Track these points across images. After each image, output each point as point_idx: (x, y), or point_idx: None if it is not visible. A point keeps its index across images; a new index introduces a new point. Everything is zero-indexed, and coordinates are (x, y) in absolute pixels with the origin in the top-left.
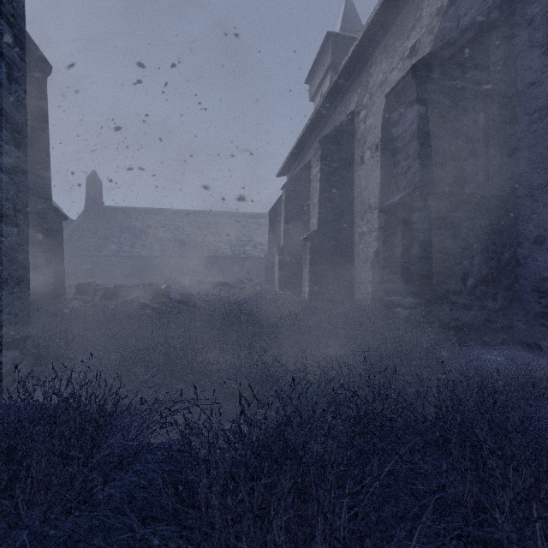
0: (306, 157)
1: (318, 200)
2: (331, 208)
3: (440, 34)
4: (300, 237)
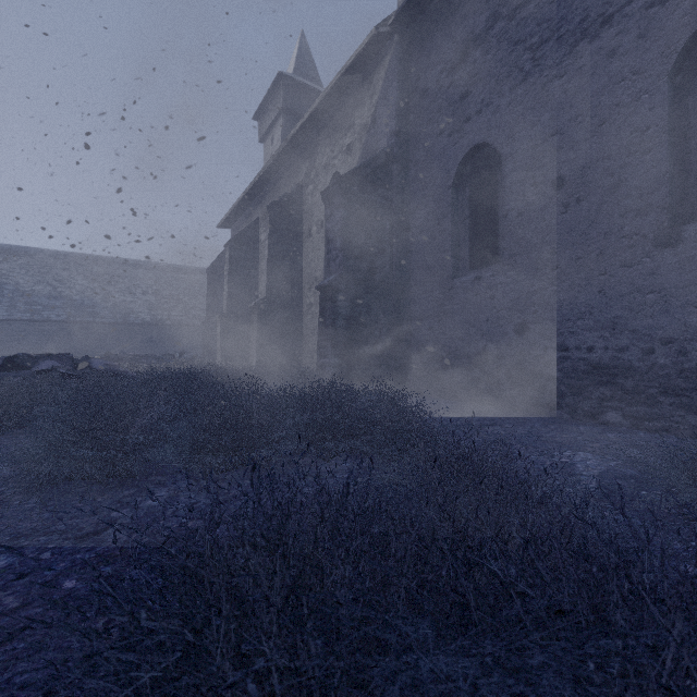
0: (255, 214)
1: (267, 268)
2: (280, 277)
3: (366, 146)
4: (247, 303)
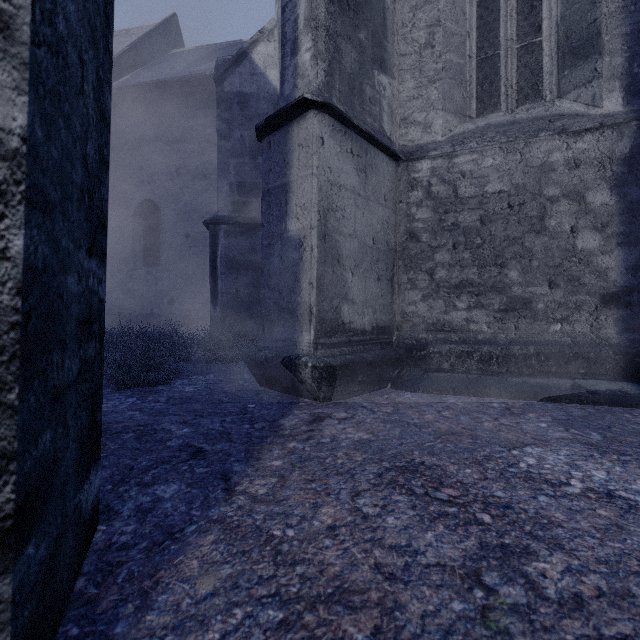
0: None
1: None
2: None
3: None
4: None
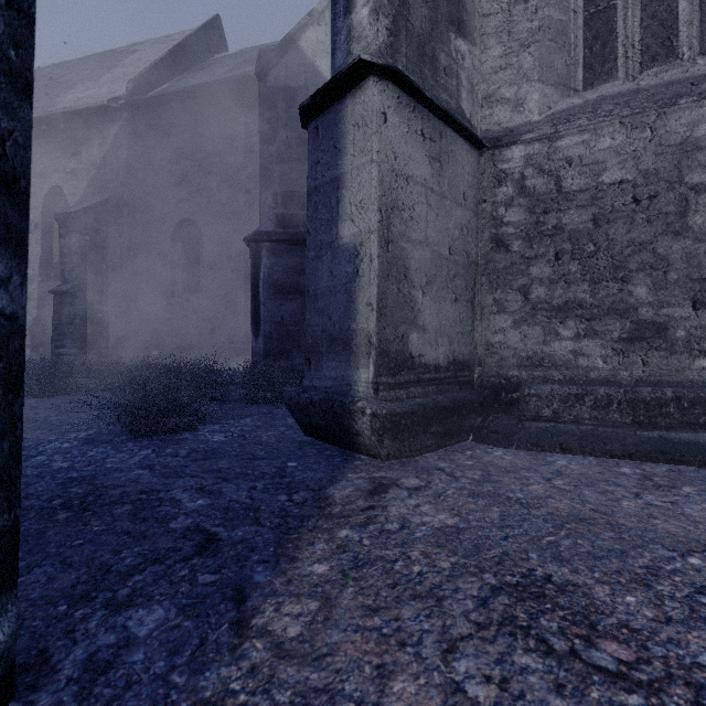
0: None
1: None
2: None
3: (95, 180)
4: None
